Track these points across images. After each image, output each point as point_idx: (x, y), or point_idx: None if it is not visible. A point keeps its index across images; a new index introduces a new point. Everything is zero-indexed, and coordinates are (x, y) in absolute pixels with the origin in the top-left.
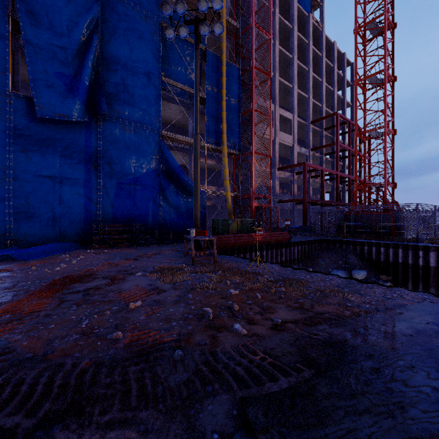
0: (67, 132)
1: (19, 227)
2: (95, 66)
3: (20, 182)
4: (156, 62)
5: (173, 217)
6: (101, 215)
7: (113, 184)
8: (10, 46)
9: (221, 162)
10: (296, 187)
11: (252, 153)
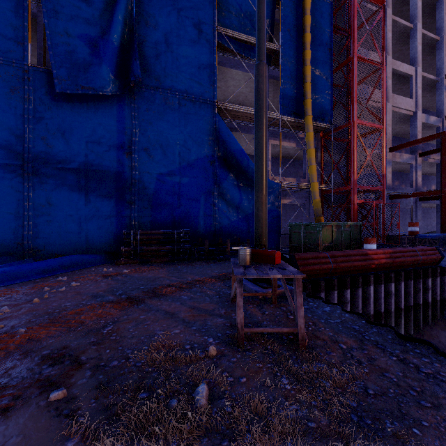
0: (95, 111)
1: (39, 233)
2: (129, 21)
3: (40, 177)
4: (209, 7)
5: (232, 221)
6: (137, 218)
7: (152, 176)
8: (29, 9)
9: (303, 143)
10: (420, 175)
11: (353, 123)
